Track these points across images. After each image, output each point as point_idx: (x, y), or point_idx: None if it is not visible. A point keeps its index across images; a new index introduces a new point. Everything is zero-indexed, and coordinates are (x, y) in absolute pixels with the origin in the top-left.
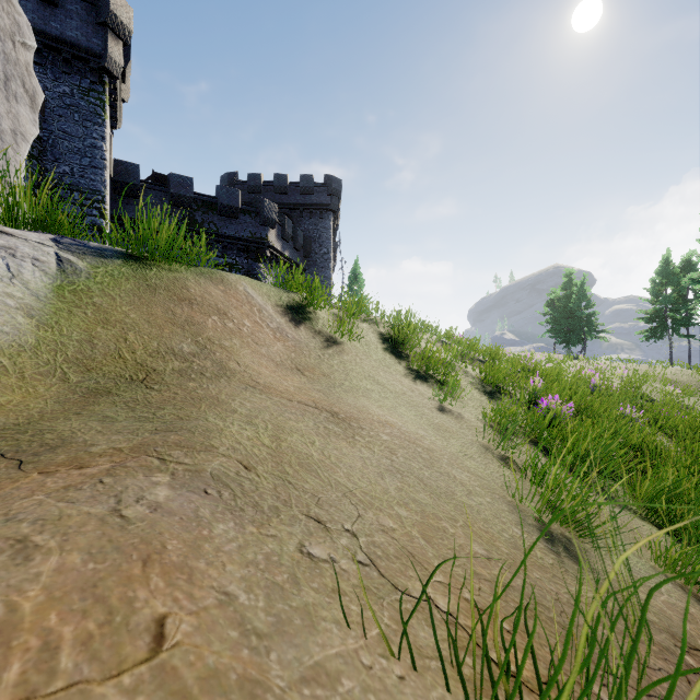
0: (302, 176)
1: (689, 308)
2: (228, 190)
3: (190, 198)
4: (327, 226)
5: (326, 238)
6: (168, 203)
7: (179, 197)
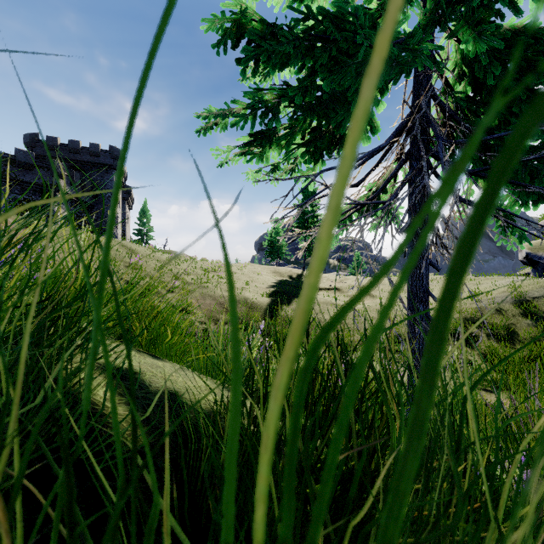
0: (91, 144)
1: None
2: (24, 153)
3: None
4: (111, 179)
5: (110, 187)
6: None
7: None
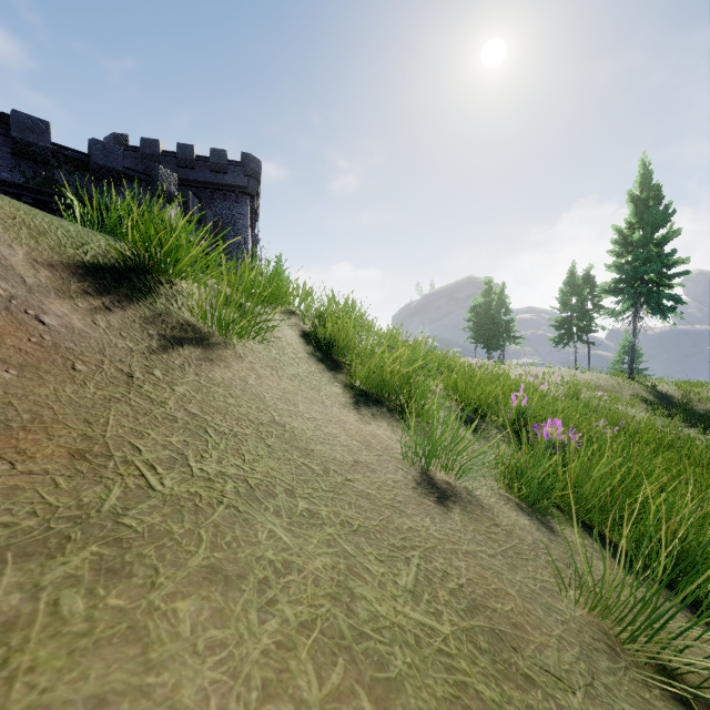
0: (213, 150)
1: (590, 317)
2: (105, 147)
3: (46, 149)
4: (244, 212)
5: (243, 226)
6: (10, 152)
7: (27, 145)
